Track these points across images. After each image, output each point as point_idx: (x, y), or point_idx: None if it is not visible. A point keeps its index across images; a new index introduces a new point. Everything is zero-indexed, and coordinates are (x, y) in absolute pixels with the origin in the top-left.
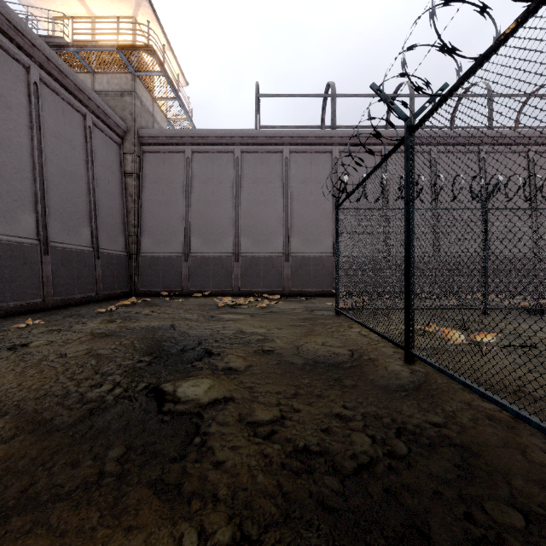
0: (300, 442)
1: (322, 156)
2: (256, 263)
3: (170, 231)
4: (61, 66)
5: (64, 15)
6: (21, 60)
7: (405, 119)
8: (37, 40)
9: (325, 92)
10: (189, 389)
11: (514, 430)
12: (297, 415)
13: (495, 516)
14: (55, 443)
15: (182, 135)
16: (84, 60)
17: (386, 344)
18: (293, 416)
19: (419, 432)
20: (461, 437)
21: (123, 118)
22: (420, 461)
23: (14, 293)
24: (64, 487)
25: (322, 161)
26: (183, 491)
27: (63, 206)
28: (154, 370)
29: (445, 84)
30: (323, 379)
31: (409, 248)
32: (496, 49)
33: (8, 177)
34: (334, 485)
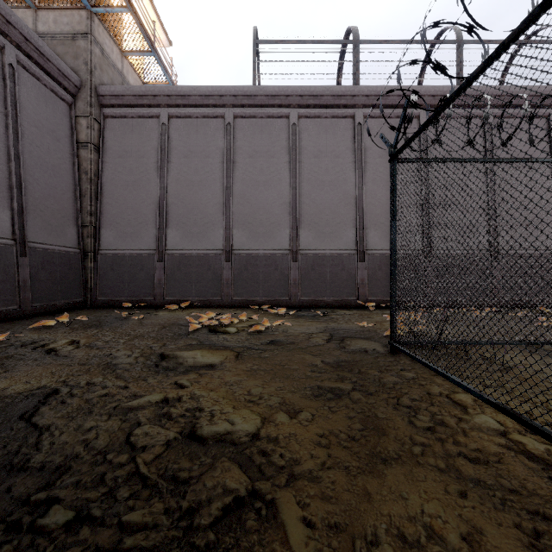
0: None
1: (341, 122)
2: (253, 263)
3: (139, 221)
4: None
5: None
6: None
7: None
8: None
9: (342, 46)
10: None
11: None
12: None
13: None
14: None
15: (156, 93)
16: None
17: None
18: None
19: None
20: None
21: (75, 68)
22: None
23: None
24: None
25: (341, 129)
26: None
27: None
28: None
29: None
30: None
31: None
32: None
33: None
34: None
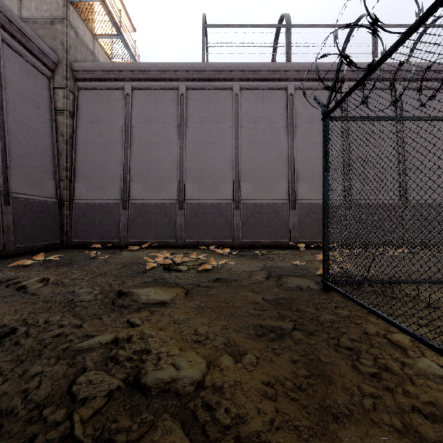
0: None
1: (276, 93)
2: (202, 211)
3: (107, 176)
4: None
5: None
6: None
7: None
8: None
9: (277, 30)
10: None
11: None
12: None
13: None
14: None
15: (121, 68)
16: None
17: None
18: None
19: None
20: None
21: (53, 48)
22: None
23: None
24: None
25: (276, 99)
26: None
27: None
28: None
29: None
30: None
31: None
32: None
33: None
34: None
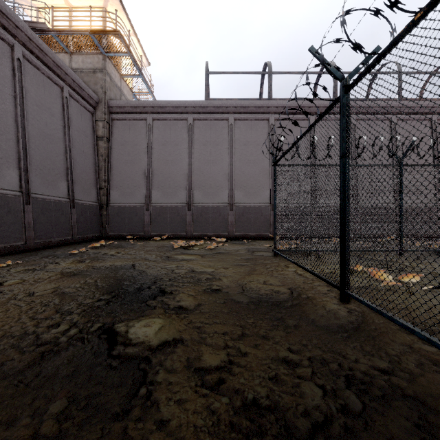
0: (249, 394)
1: (261, 123)
2: (206, 211)
3: (134, 185)
4: (42, 46)
5: (46, 6)
6: (6, 39)
7: (341, 79)
8: (20, 22)
9: (263, 70)
10: (141, 330)
11: None
12: (244, 359)
13: None
14: None
15: (145, 105)
16: (62, 42)
17: (320, 283)
18: (240, 362)
19: (369, 382)
20: (413, 387)
21: (95, 91)
22: (377, 420)
23: None
24: None
25: (261, 127)
26: None
27: (43, 164)
28: (111, 309)
29: (378, 47)
30: (267, 319)
31: (345, 197)
32: None
33: None
34: None
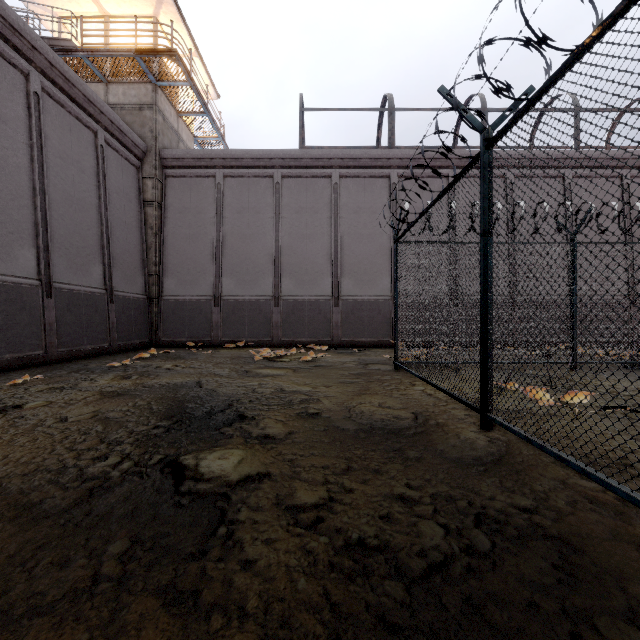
0: (353, 533)
1: (378, 181)
2: (300, 308)
3: (197, 270)
4: (68, 74)
5: (72, 14)
6: (19, 65)
7: (481, 130)
8: (37, 41)
9: (381, 106)
10: (215, 463)
11: (623, 517)
12: (349, 496)
13: (612, 639)
14: (40, 534)
15: (213, 156)
16: (95, 67)
17: (456, 405)
18: (343, 499)
19: (504, 520)
20: (558, 526)
21: (142, 136)
22: (507, 559)
23: (9, 343)
24: (46, 596)
25: (378, 187)
26: (201, 603)
27: (70, 240)
28: (173, 438)
29: (530, 87)
30: (381, 449)
31: (487, 289)
32: (601, 35)
33: (3, 205)
34: (398, 594)
